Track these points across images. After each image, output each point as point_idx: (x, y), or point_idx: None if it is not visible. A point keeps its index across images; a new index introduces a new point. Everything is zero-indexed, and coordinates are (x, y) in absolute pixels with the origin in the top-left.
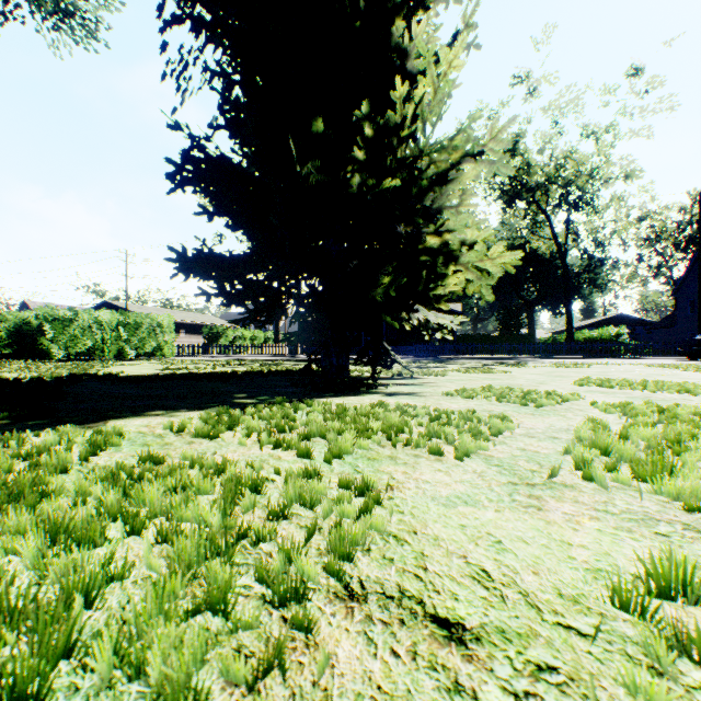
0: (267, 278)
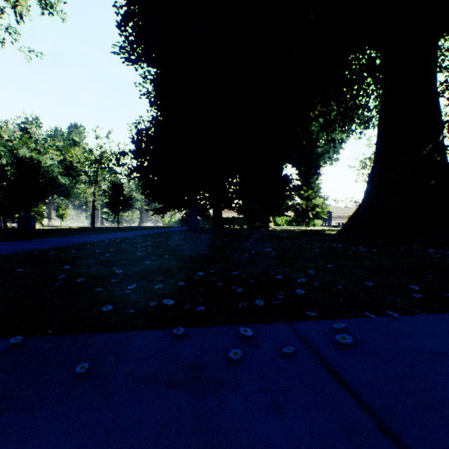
0: (301, 216)
